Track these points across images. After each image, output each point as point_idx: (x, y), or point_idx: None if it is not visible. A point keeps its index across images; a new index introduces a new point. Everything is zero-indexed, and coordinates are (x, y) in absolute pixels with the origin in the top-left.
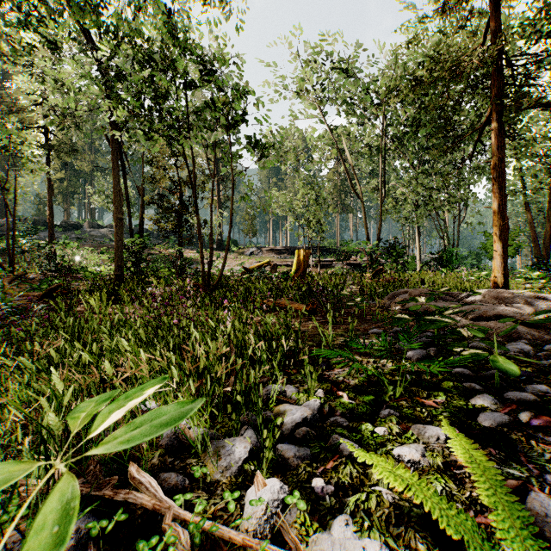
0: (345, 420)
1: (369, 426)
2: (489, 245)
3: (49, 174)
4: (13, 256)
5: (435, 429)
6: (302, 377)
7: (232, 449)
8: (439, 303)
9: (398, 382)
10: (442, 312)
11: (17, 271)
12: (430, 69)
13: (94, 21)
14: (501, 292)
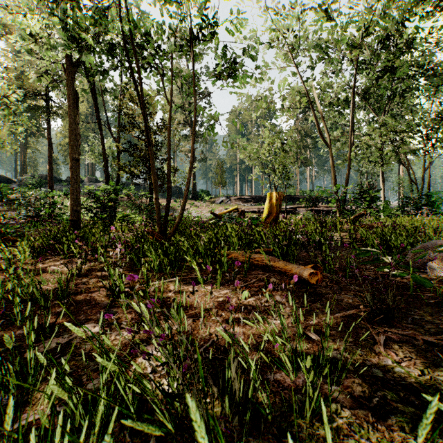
0: None
1: None
2: None
3: (49, 134)
4: None
5: None
6: None
7: None
8: None
9: None
10: None
11: None
12: None
13: None
14: None
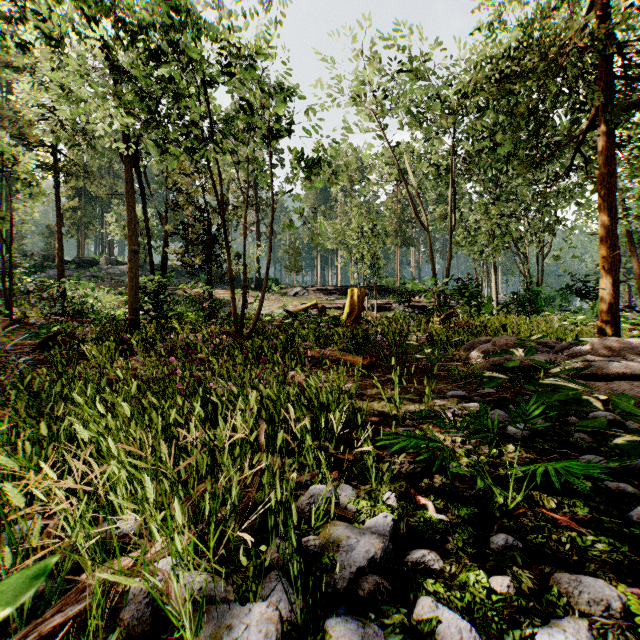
0: (437, 557)
1: (482, 577)
2: (584, 283)
3: (58, 201)
4: (10, 296)
5: (598, 585)
6: (362, 468)
7: (243, 637)
8: (534, 356)
9: (510, 483)
10: (546, 370)
11: (15, 315)
12: (518, 60)
13: (100, 7)
14: (614, 341)
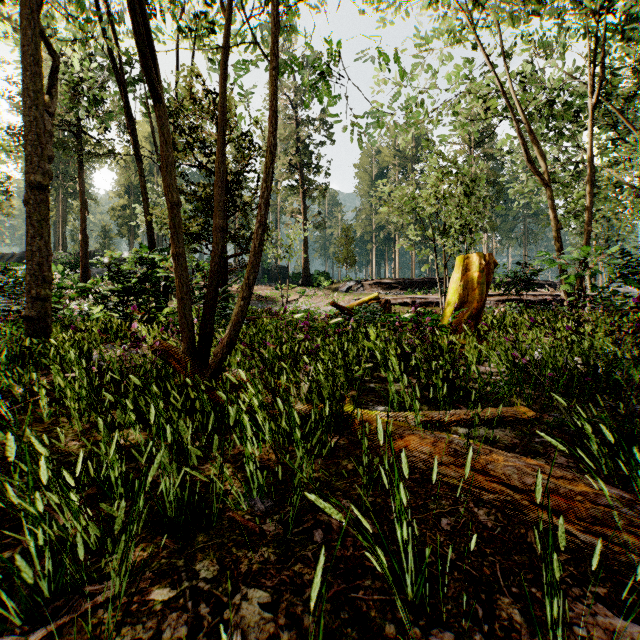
0: None
1: None
2: None
3: (82, 186)
4: None
5: None
6: None
7: None
8: None
9: None
10: None
11: None
12: None
13: None
14: None
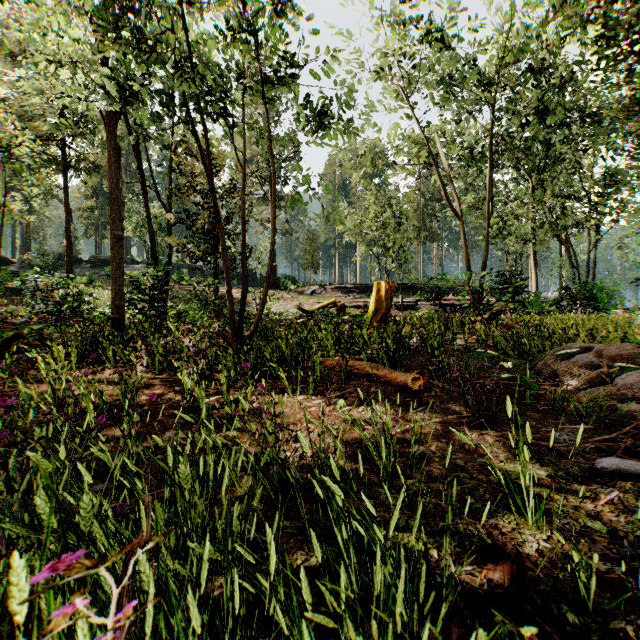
0: None
1: None
2: None
3: (67, 196)
4: None
5: None
6: None
7: None
8: None
9: None
10: None
11: (2, 314)
12: None
13: None
14: None
